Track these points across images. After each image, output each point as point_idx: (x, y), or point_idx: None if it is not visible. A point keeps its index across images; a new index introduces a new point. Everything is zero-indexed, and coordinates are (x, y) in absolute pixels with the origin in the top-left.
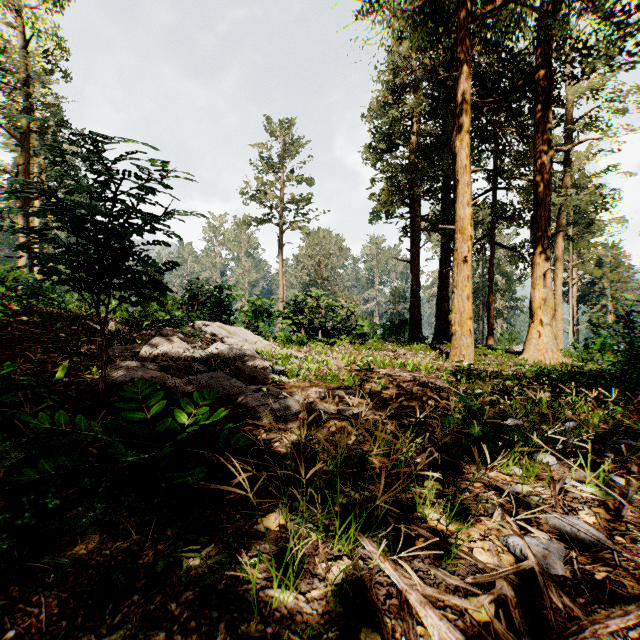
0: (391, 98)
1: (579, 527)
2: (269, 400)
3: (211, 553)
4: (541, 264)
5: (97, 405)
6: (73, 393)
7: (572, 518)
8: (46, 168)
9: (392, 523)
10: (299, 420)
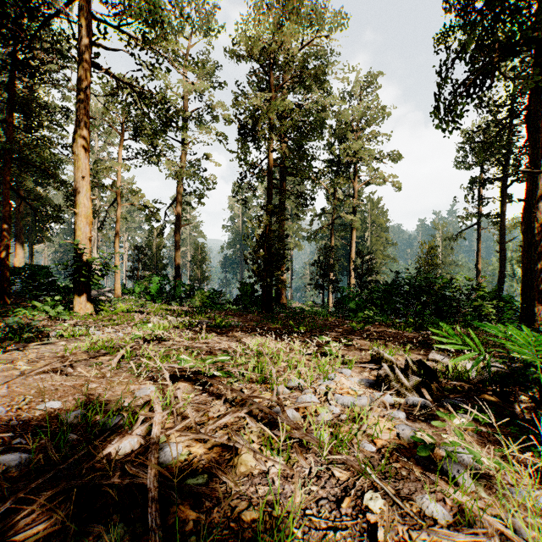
0: None
1: None
2: None
3: None
4: (19, 249)
5: None
6: None
7: None
8: None
9: None
10: None
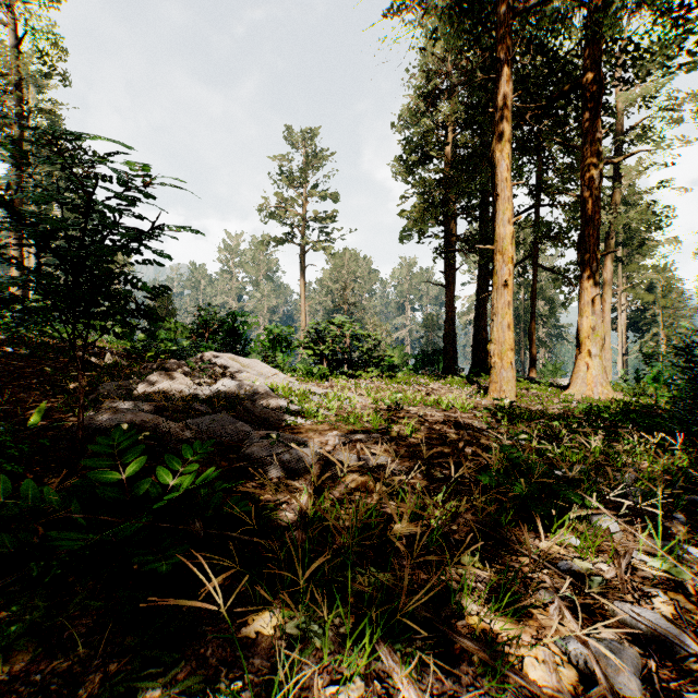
0: (423, 105)
1: (659, 628)
2: (279, 448)
3: (179, 674)
4: (589, 289)
5: (72, 457)
6: (47, 441)
7: (646, 611)
8: (42, 181)
9: (420, 620)
10: (311, 476)
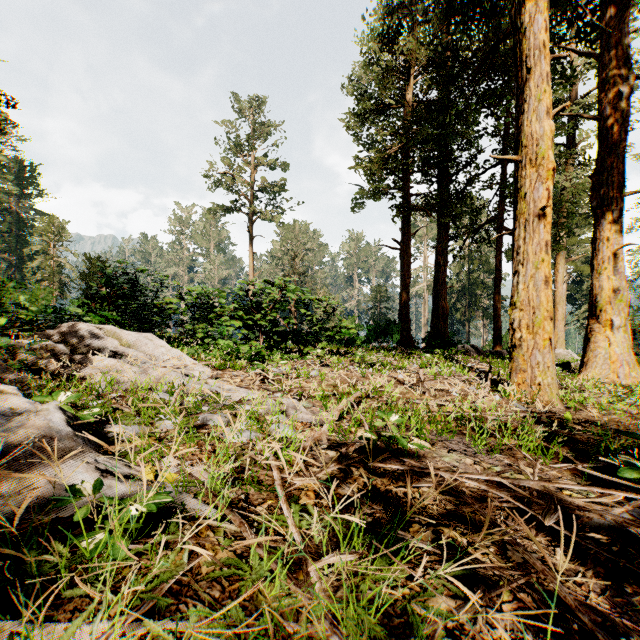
0: (380, 49)
1: None
2: None
3: None
4: (610, 239)
5: None
6: None
7: None
8: None
9: None
10: None
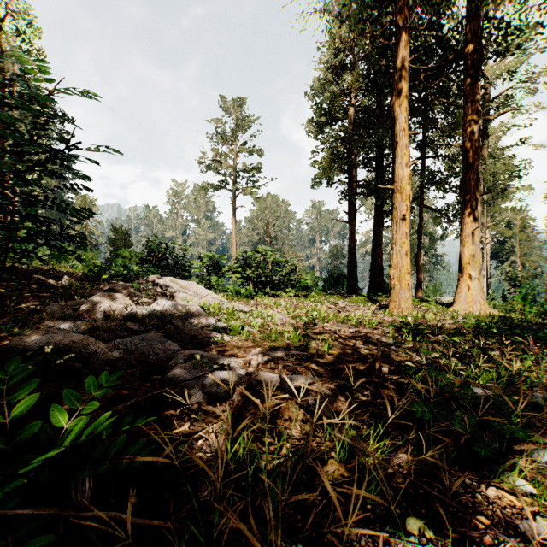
0: (331, 76)
1: None
2: (203, 369)
3: None
4: (470, 223)
5: None
6: None
7: None
8: None
9: None
10: (231, 405)
